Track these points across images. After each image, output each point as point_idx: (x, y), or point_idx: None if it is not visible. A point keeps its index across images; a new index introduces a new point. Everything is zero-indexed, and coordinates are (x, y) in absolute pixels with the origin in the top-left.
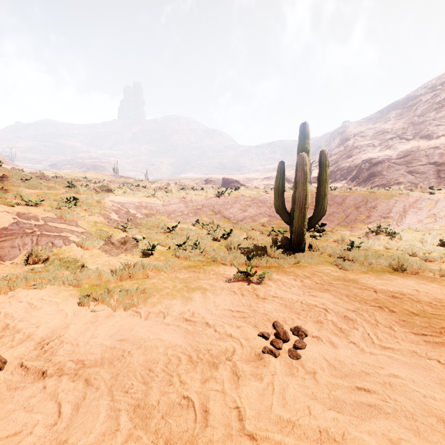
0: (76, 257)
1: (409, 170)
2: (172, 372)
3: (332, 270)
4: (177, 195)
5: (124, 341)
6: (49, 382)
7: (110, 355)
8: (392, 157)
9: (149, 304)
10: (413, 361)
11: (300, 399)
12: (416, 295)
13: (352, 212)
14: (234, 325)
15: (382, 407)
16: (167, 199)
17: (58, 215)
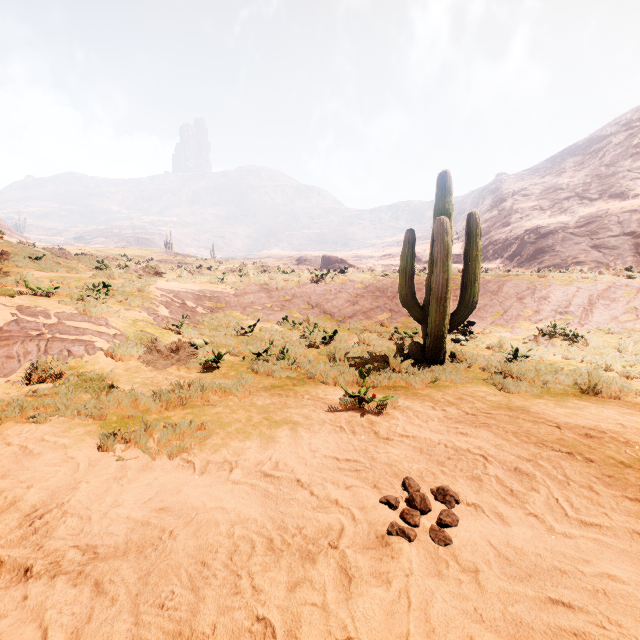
0: (104, 372)
1: (594, 244)
2: (239, 569)
3: (488, 393)
4: (256, 281)
5: (164, 512)
6: (33, 588)
7: (139, 537)
8: (569, 225)
9: (208, 447)
10: (636, 549)
11: (455, 622)
12: (622, 432)
13: (512, 305)
14: (342, 483)
15: (597, 638)
16: (242, 286)
17: (79, 310)
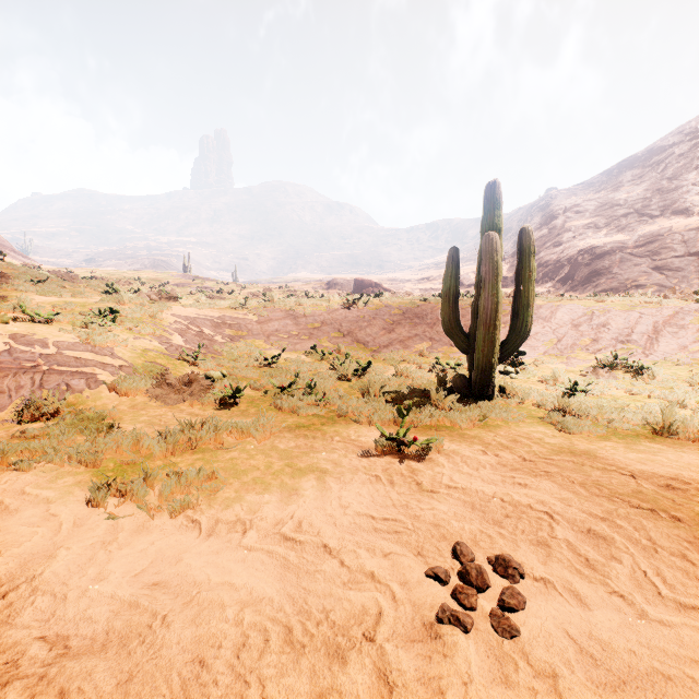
0: (107, 409)
1: (655, 266)
2: (247, 672)
3: (545, 434)
4: (281, 306)
5: (159, 589)
6: None
7: (124, 625)
8: (627, 245)
9: (218, 502)
10: None
11: None
12: None
13: (567, 333)
14: (378, 549)
15: None
16: (266, 312)
17: (81, 338)
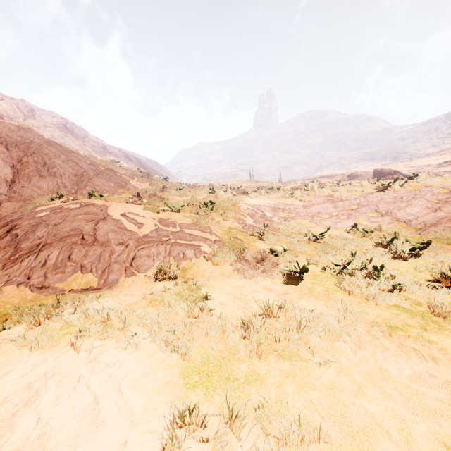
0: (205, 274)
1: None
2: None
3: None
4: (321, 193)
5: None
6: None
7: None
8: None
9: None
10: None
11: None
12: None
13: None
14: None
15: None
16: (308, 198)
17: (194, 221)
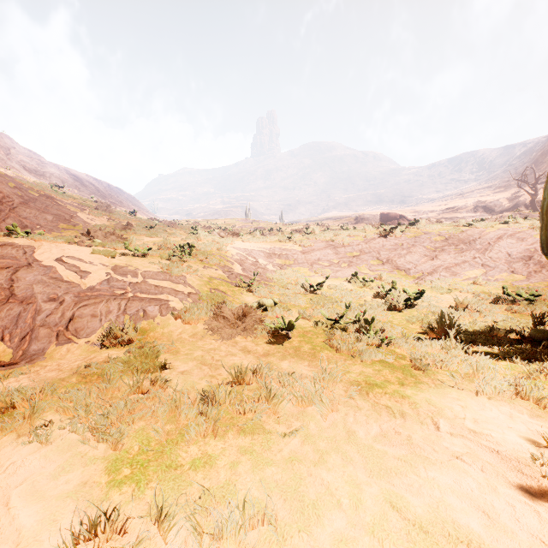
0: (171, 337)
1: None
2: None
3: None
4: (322, 237)
5: None
6: None
7: None
8: None
9: None
10: None
11: None
12: None
13: None
14: None
15: None
16: (308, 243)
17: (163, 269)
